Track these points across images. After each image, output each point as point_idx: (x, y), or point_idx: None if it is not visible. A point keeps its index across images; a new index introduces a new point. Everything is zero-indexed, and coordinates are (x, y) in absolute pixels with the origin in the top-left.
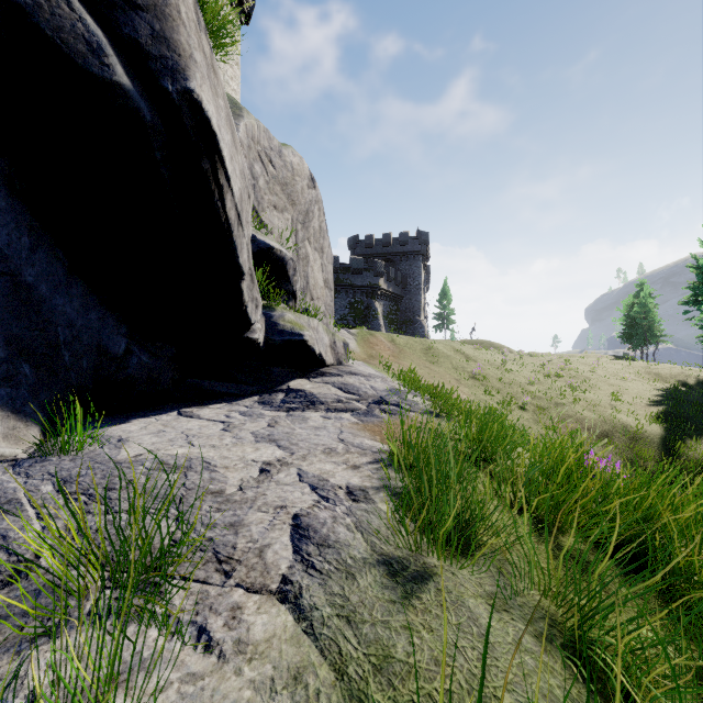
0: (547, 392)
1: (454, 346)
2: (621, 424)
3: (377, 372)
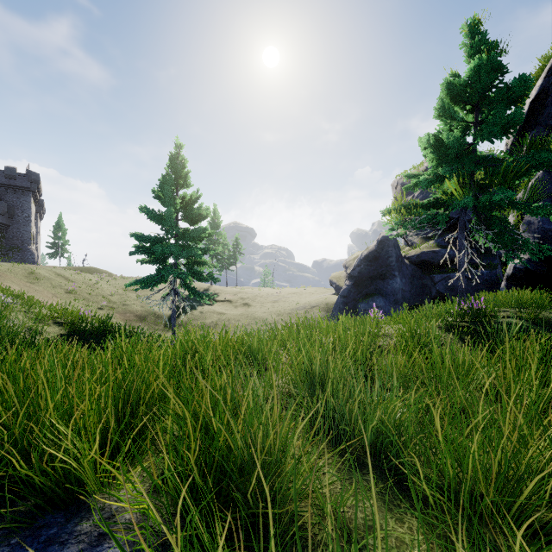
0: (121, 299)
1: (56, 271)
2: (153, 311)
3: None
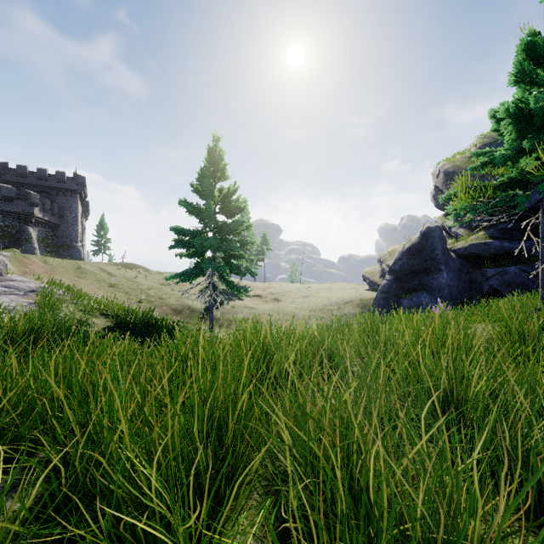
0: (158, 293)
1: (100, 267)
2: (188, 305)
3: (31, 281)
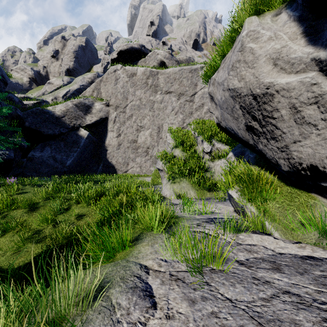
0: None
1: None
2: None
3: None
